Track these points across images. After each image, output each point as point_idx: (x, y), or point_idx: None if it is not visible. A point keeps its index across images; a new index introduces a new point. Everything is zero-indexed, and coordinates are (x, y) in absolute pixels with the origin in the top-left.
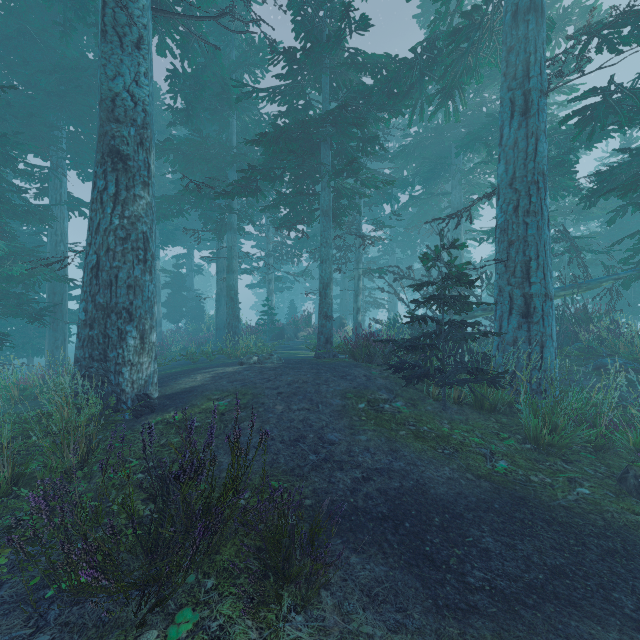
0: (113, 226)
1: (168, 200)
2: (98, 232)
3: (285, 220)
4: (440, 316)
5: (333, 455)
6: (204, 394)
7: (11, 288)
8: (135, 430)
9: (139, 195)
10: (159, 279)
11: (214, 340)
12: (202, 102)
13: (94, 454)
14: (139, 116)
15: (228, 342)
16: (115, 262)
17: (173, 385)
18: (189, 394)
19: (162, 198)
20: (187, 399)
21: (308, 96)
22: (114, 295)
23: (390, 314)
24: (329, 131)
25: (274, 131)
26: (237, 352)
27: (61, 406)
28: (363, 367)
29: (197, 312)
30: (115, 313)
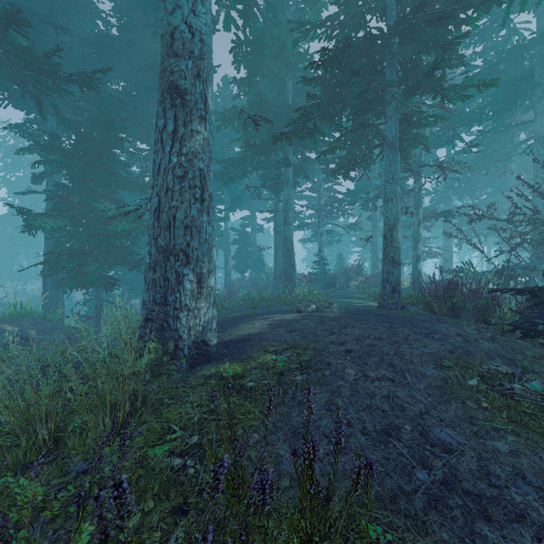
0: (171, 164)
1: (234, 163)
2: (159, 173)
3: (341, 166)
4: (530, 263)
5: (458, 477)
6: (261, 345)
7: (123, 244)
8: (187, 383)
9: (196, 130)
10: (229, 236)
11: (272, 288)
12: (261, 68)
13: (135, 417)
14: (196, 47)
15: (285, 289)
16: (173, 202)
17: (232, 331)
18: (246, 343)
19: (229, 162)
20: (243, 349)
21: (368, 25)
22: (172, 236)
23: (445, 264)
24: (397, 49)
25: (337, 45)
26: (293, 299)
27: (125, 349)
28: (449, 323)
29: (259, 264)
30: (173, 255)
